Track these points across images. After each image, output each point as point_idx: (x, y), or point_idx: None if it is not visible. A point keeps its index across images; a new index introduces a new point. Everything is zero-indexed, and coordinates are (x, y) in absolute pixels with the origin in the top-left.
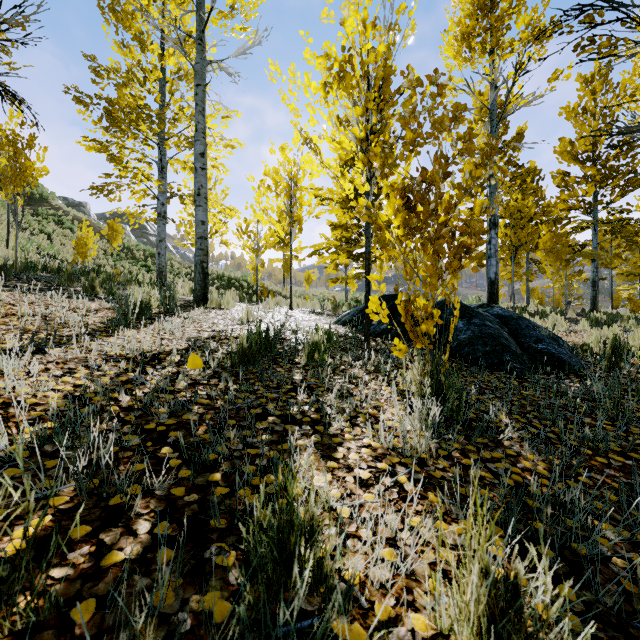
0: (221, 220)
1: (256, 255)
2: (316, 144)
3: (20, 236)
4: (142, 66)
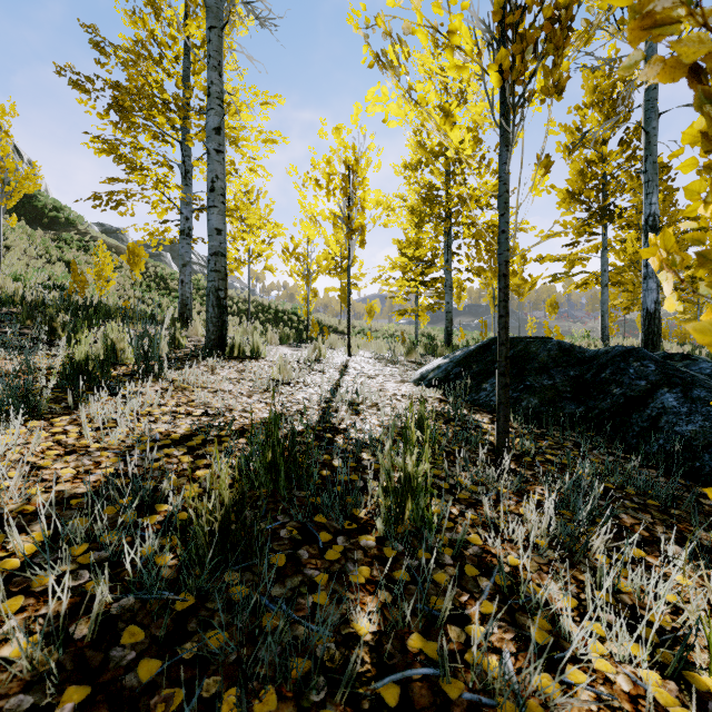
0: (264, 241)
1: (306, 282)
2: (399, 38)
3: (31, 264)
4: (156, 38)
